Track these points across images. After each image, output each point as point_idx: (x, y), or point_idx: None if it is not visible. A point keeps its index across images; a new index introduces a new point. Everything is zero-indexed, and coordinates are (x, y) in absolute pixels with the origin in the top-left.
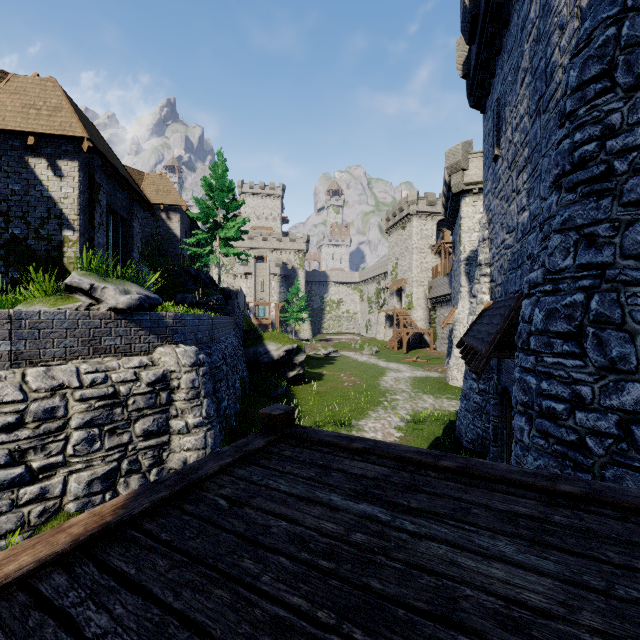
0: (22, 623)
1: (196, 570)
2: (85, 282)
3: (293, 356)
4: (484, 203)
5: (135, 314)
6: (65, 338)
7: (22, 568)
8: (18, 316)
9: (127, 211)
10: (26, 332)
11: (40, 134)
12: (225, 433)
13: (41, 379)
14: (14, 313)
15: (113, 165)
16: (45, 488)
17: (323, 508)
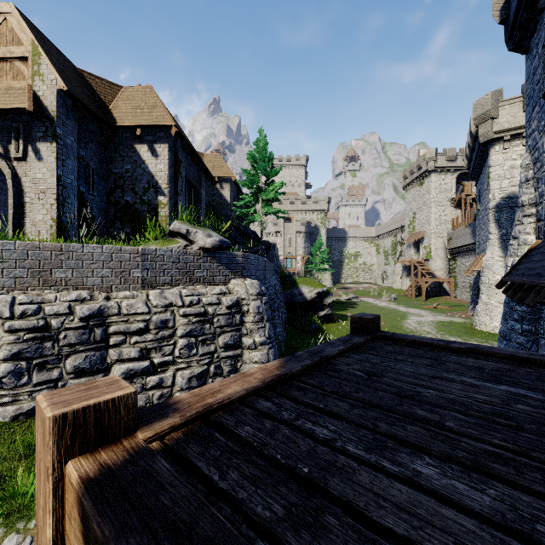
0: (261, 424)
1: (376, 411)
2: (183, 228)
3: (323, 298)
4: (526, 144)
5: (216, 253)
6: (171, 269)
7: (238, 392)
8: (143, 252)
9: (197, 181)
10: (148, 264)
11: (144, 126)
12: (279, 354)
13: (158, 298)
14: (141, 250)
15: (189, 145)
16: (162, 379)
17: (461, 385)
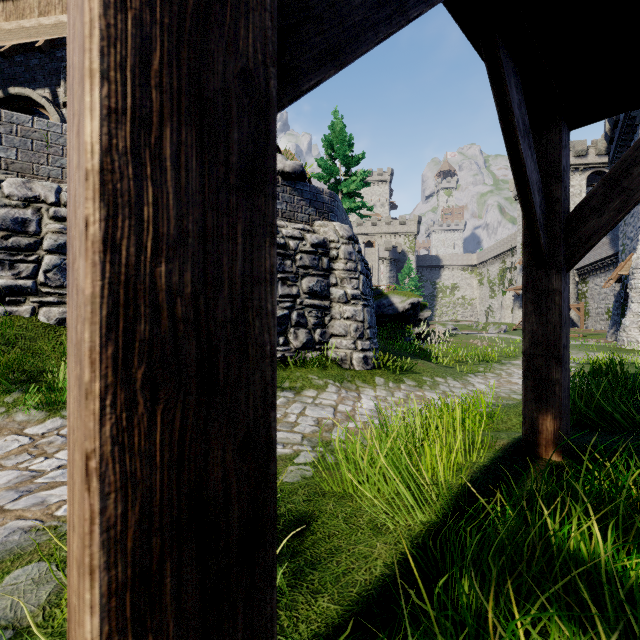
0: None
1: None
2: None
3: (418, 311)
4: None
5: (297, 184)
6: None
7: None
8: None
9: None
10: None
11: None
12: None
13: None
14: None
15: None
16: None
17: None
